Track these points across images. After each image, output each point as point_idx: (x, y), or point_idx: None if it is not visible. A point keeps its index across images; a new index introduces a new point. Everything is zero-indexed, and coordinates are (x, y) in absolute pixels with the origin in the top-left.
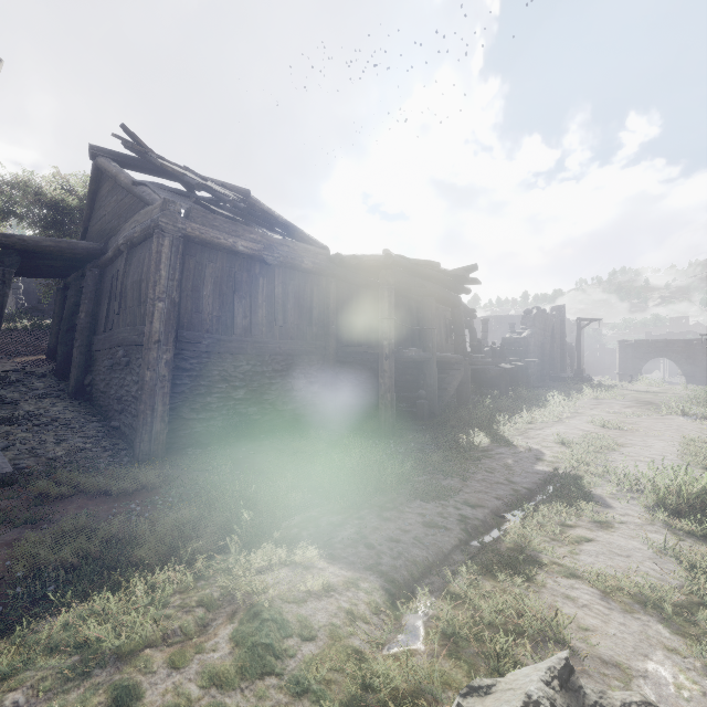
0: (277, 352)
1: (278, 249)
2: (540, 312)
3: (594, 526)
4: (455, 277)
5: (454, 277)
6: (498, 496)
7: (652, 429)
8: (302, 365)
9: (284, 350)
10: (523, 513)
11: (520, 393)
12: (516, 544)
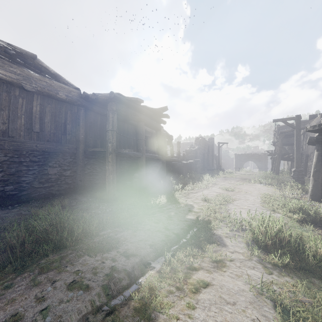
0: (34, 149)
1: (37, 82)
2: (203, 139)
3: (212, 267)
4: (156, 112)
5: (155, 112)
6: (153, 243)
7: (248, 190)
8: (57, 158)
9: (40, 148)
10: (164, 258)
11: (192, 176)
12: (143, 301)
